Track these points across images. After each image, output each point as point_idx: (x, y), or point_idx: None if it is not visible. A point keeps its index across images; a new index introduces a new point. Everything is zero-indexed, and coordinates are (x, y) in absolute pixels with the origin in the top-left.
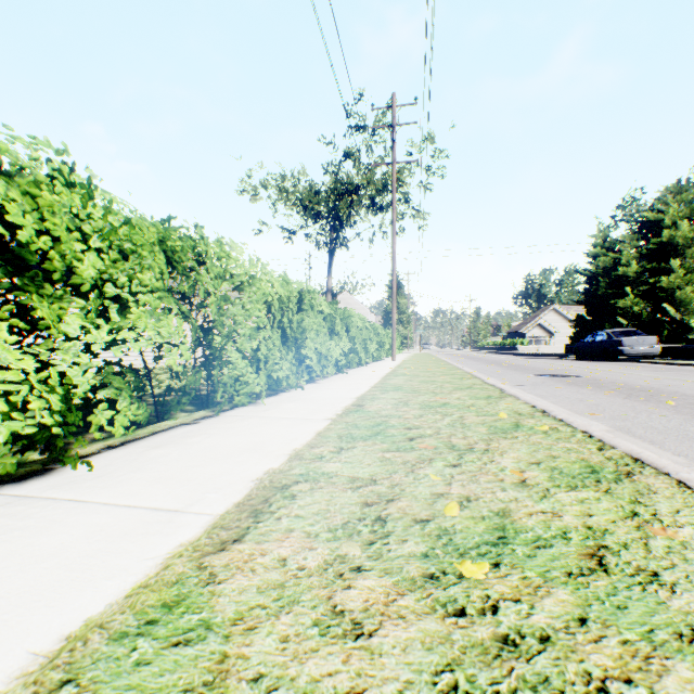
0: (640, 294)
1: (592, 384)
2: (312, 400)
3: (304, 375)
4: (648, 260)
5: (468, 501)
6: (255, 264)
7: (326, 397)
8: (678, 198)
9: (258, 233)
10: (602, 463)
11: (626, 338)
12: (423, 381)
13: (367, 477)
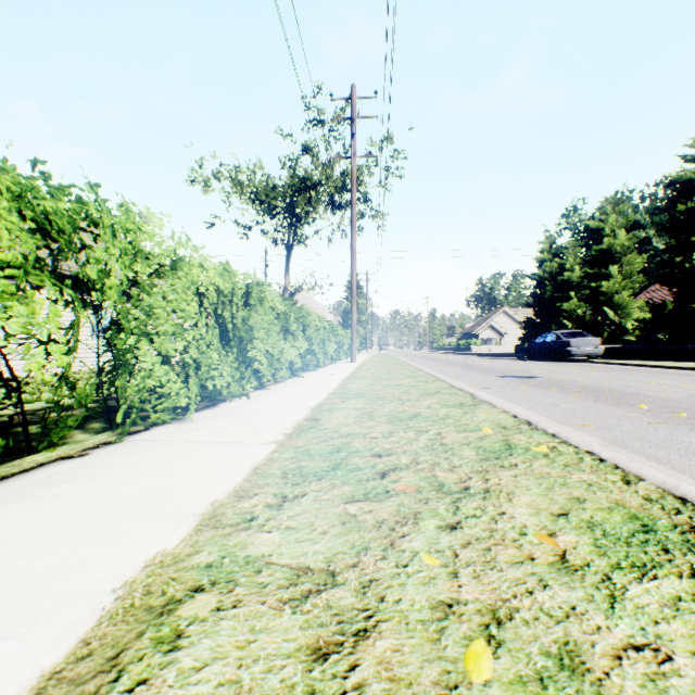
0: (583, 298)
1: (556, 386)
2: (258, 413)
3: (252, 381)
4: (591, 266)
5: (499, 624)
6: (182, 243)
7: (276, 408)
8: (616, 209)
9: (210, 227)
10: (646, 509)
11: (573, 339)
12: (386, 385)
13: (319, 566)
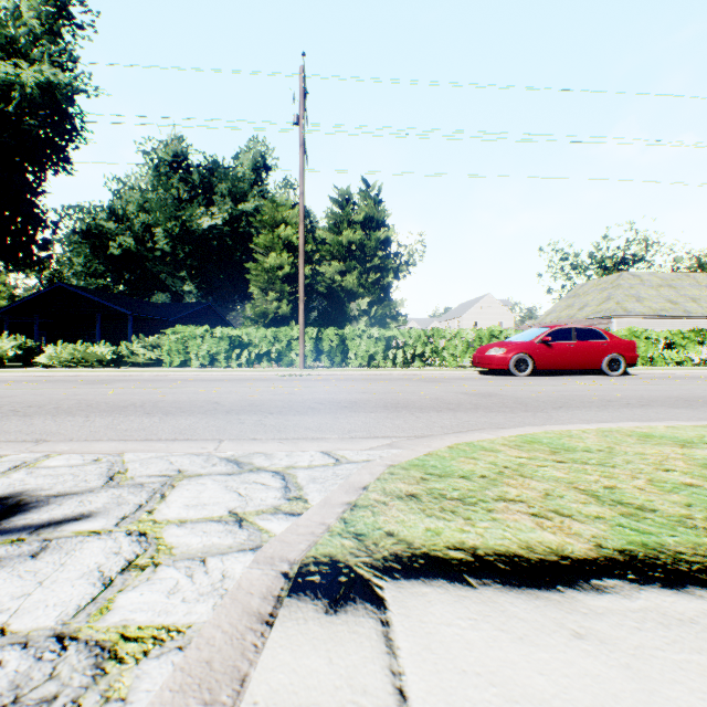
0: None
1: None
2: None
3: None
4: None
5: None
6: None
7: None
8: None
9: None
10: None
11: None
12: None
13: None
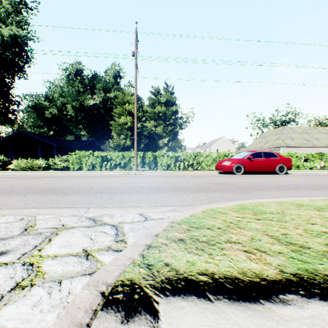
0: None
1: None
2: None
3: None
4: None
5: None
6: None
7: None
8: None
9: None
10: None
11: None
12: None
13: None
